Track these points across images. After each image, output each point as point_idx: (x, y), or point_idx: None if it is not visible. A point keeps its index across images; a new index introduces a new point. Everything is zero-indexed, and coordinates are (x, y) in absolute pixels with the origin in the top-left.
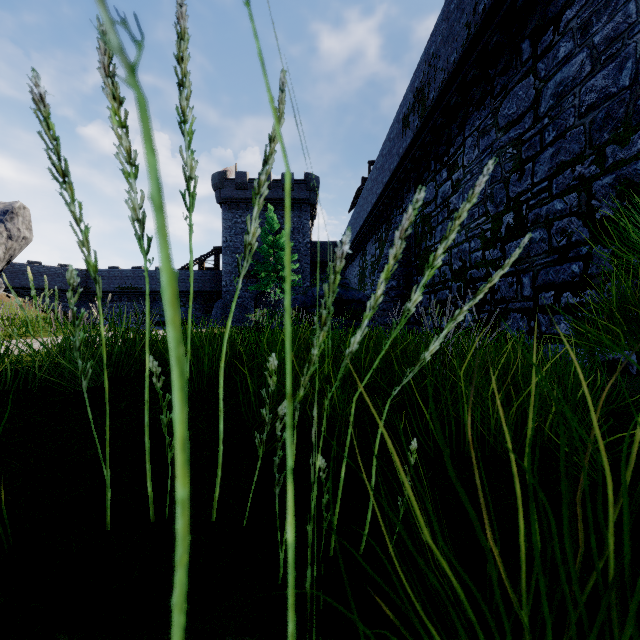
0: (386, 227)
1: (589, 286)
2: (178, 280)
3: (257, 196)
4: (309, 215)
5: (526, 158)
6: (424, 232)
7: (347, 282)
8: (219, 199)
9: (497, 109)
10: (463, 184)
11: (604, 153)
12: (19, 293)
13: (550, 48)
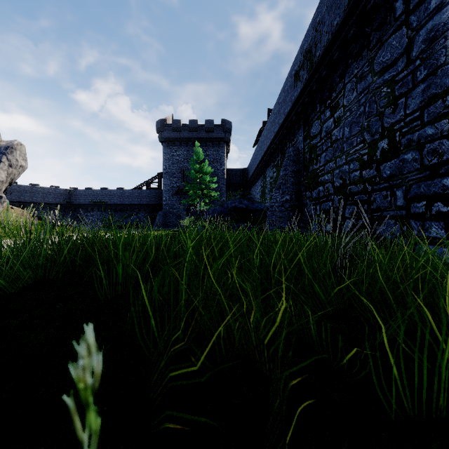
0: (281, 156)
1: None
2: (132, 196)
3: None
4: (224, 149)
5: (399, 94)
6: (311, 158)
7: (252, 197)
8: (161, 139)
9: (373, 58)
10: (343, 120)
11: None
12: (23, 206)
13: (422, 2)
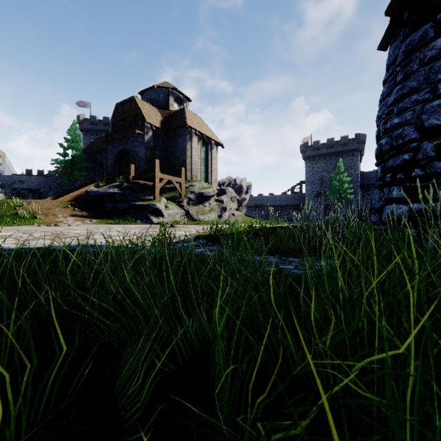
0: None
1: None
2: (281, 200)
3: None
4: (358, 157)
5: None
6: None
7: None
8: (304, 157)
9: None
10: None
11: None
12: None
13: None
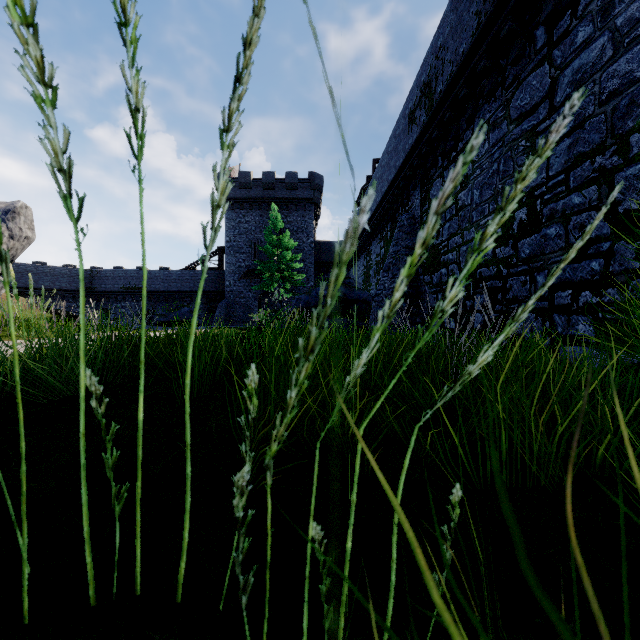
0: (391, 226)
1: (611, 284)
2: (182, 280)
3: (233, 143)
4: (313, 214)
5: None
6: None
7: (351, 282)
8: None
9: (509, 100)
10: (472, 180)
11: (628, 142)
12: (24, 293)
13: (567, 33)
